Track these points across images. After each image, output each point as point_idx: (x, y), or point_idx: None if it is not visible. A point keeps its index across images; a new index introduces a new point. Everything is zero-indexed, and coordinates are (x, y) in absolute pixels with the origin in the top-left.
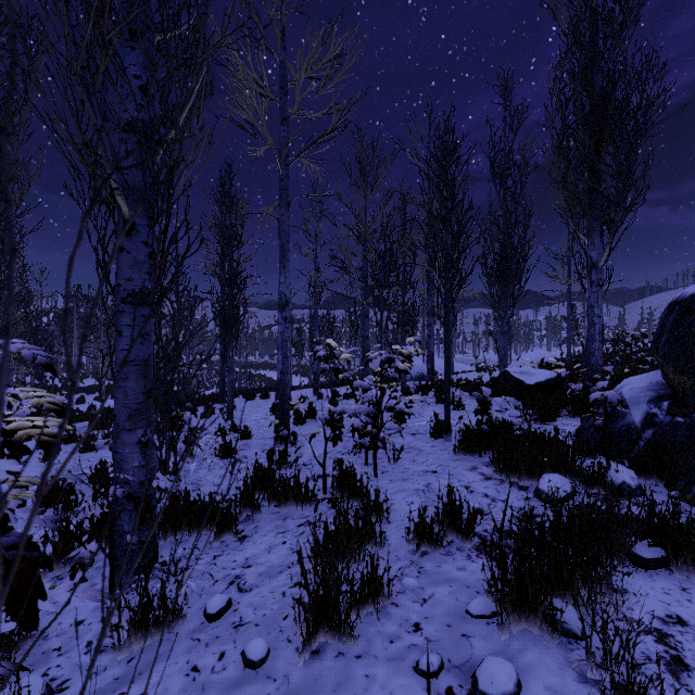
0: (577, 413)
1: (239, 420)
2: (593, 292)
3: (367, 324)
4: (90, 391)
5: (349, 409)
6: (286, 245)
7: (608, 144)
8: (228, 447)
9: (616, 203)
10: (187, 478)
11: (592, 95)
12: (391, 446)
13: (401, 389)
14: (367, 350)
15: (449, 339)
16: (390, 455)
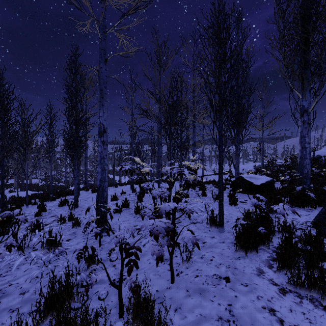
0: (294, 204)
1: (81, 208)
2: (305, 128)
3: (161, 149)
4: (9, 187)
5: (146, 226)
6: (104, 90)
7: (322, 27)
8: (53, 241)
9: (324, 68)
10: (3, 278)
11: (304, 2)
12: (180, 236)
13: (179, 186)
14: (161, 164)
15: (222, 156)
16: (181, 247)
